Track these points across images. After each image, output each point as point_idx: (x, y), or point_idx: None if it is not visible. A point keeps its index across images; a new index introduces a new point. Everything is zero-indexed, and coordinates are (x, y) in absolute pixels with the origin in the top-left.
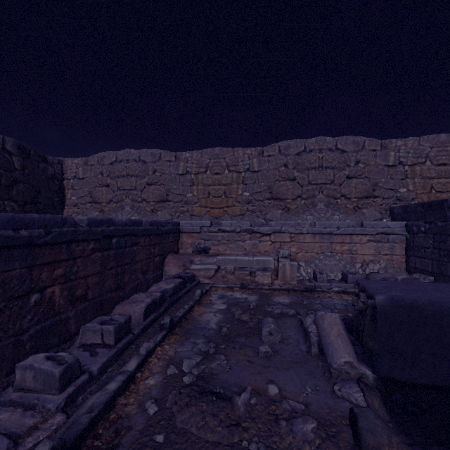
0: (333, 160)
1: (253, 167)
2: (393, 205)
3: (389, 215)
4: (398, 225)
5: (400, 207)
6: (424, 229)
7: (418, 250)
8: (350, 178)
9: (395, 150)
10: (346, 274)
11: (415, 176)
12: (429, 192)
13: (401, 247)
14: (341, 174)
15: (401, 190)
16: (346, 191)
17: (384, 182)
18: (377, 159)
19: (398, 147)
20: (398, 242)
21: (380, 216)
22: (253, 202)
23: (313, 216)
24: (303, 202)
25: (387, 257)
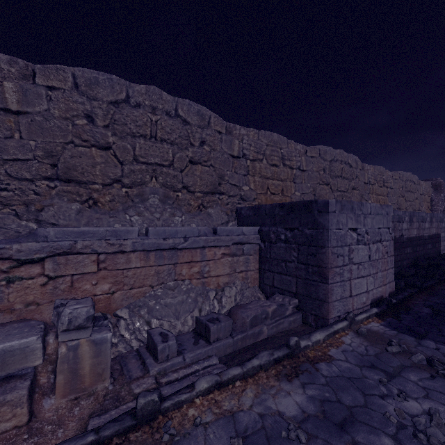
0: (173, 131)
1: (4, 99)
2: (238, 205)
3: (235, 217)
4: (252, 231)
5: (249, 208)
6: (284, 237)
7: (276, 264)
8: (194, 163)
9: (239, 138)
10: (206, 324)
11: (256, 174)
12: (266, 193)
13: (255, 260)
14: (183, 154)
15: (244, 187)
16: (189, 181)
17: (230, 175)
18: (223, 144)
19: (242, 136)
20: (252, 254)
21: (227, 218)
22: (3, 182)
23: (142, 218)
24: (124, 192)
25: (243, 275)
